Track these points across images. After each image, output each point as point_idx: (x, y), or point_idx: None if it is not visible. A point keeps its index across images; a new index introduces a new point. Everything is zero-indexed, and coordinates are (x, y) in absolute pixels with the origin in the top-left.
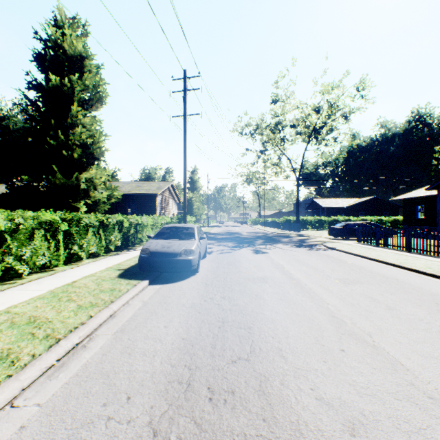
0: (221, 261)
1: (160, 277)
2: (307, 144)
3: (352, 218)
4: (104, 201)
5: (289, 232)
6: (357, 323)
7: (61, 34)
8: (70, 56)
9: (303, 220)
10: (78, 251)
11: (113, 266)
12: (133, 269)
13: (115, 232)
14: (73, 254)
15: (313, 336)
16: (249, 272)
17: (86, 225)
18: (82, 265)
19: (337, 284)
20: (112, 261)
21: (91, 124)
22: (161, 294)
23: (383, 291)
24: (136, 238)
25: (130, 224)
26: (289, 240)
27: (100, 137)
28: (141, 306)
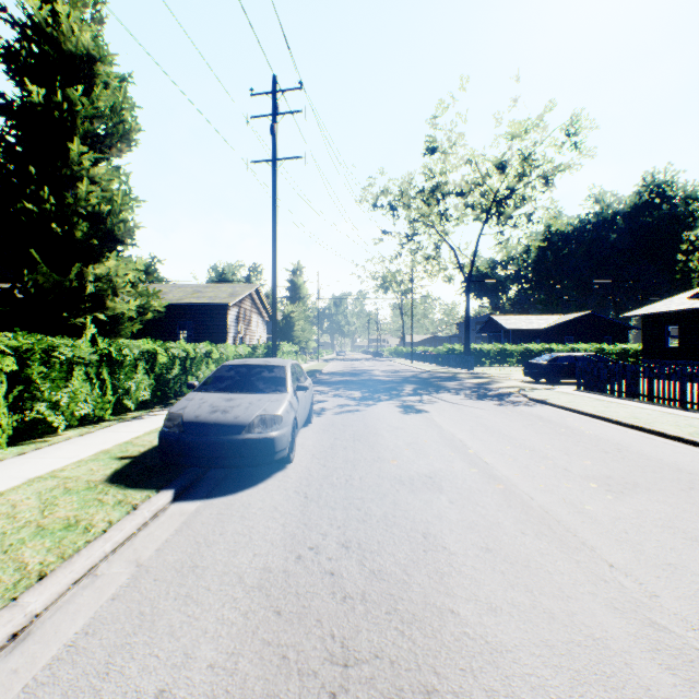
0: (341, 432)
1: (207, 476)
2: (484, 223)
3: (555, 346)
4: (132, 316)
5: (454, 371)
6: None
7: (53, 15)
8: (68, 54)
9: (476, 350)
10: (45, 414)
11: (114, 448)
12: (151, 455)
13: (138, 374)
14: (36, 422)
15: None
16: (398, 461)
17: (71, 362)
18: (49, 446)
19: (600, 496)
20: (118, 435)
21: (109, 178)
22: (193, 534)
23: None
24: (184, 383)
25: (173, 358)
26: (458, 385)
27: (124, 201)
28: (122, 587)
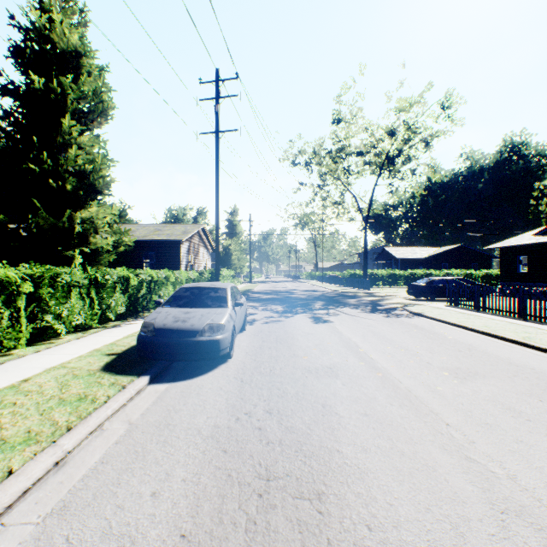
0: (267, 336)
1: (171, 367)
2: (378, 176)
3: (434, 271)
4: (109, 249)
5: (355, 290)
6: (520, 477)
7: (49, 21)
8: (61, 51)
9: (372, 274)
10: (52, 323)
11: (103, 347)
12: (131, 352)
13: (116, 293)
14: (45, 328)
15: (449, 522)
16: (308, 357)
17: (69, 285)
18: (56, 346)
19: (449, 380)
20: (105, 338)
21: (92, 145)
22: (165, 405)
23: (527, 395)
24: (149, 300)
25: (141, 281)
26: (357, 301)
27: (103, 162)
28: (121, 436)
